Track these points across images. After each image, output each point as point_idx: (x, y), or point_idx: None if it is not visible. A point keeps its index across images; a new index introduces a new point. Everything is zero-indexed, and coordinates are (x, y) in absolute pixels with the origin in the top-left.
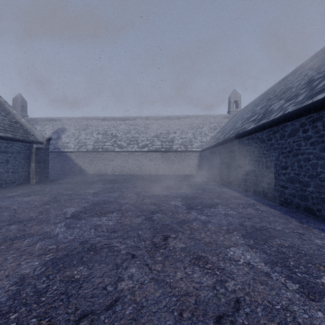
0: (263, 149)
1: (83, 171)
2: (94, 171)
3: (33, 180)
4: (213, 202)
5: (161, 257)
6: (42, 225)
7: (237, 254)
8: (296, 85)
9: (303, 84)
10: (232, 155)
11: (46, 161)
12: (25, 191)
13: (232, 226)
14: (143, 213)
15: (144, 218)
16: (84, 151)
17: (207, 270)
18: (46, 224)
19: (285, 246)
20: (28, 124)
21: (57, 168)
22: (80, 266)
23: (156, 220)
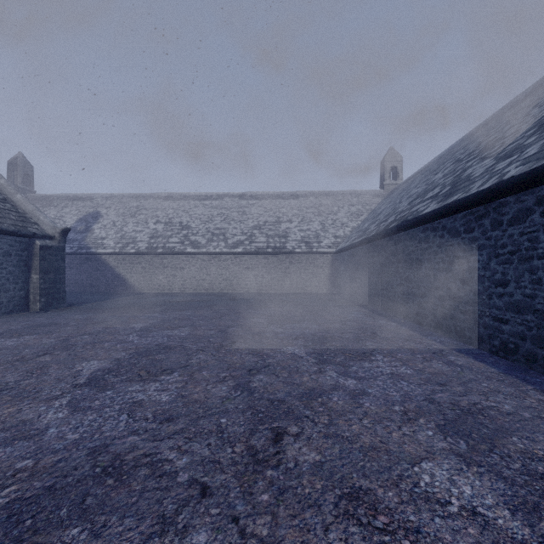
0: (455, 247)
1: (130, 288)
2: (150, 288)
3: (35, 304)
4: (364, 348)
5: (269, 492)
6: (22, 404)
7: (439, 481)
8: (511, 133)
9: (527, 129)
10: (394, 260)
11: (61, 271)
12: (15, 325)
13: (412, 403)
14: (232, 373)
15: (233, 385)
16: (131, 253)
17: (381, 537)
18: (32, 400)
19: (537, 457)
20: (28, 203)
21: (85, 282)
22: (74, 525)
23: (257, 390)
